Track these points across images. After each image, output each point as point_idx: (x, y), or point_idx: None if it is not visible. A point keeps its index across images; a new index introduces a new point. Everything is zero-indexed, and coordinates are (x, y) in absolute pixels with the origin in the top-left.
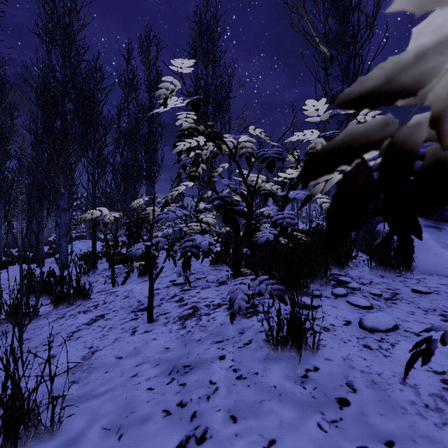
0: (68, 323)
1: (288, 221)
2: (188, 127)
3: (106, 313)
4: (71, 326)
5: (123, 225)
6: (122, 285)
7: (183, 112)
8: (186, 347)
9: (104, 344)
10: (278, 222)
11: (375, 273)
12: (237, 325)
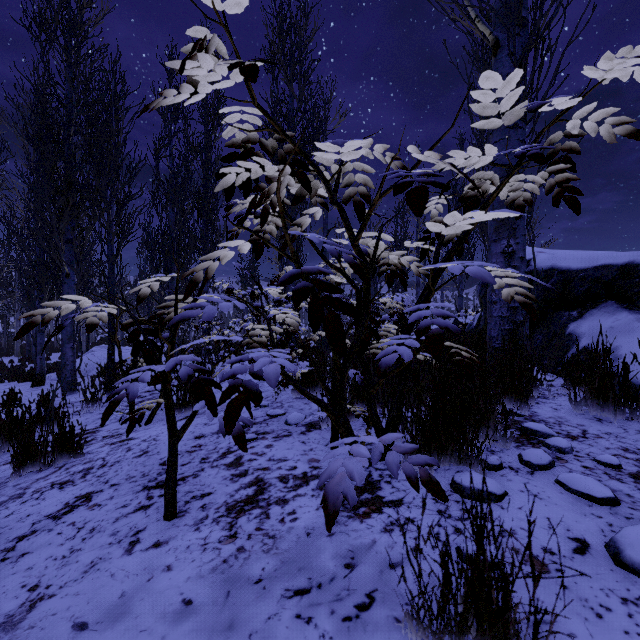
0: (23, 513)
1: (443, 323)
2: (244, 138)
3: (97, 490)
4: (23, 520)
5: (122, 328)
6: (146, 424)
7: (232, 107)
8: (228, 604)
9: (64, 579)
10: (421, 324)
11: (583, 412)
12: (340, 538)
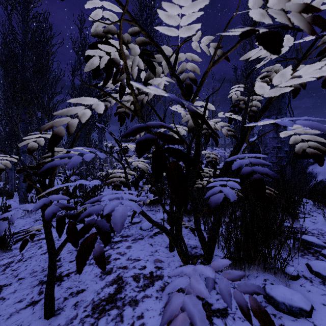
0: None
1: (262, 170)
2: (105, 29)
3: (8, 283)
4: None
5: (17, 172)
6: None
7: (95, 3)
8: None
9: None
10: (243, 170)
11: None
12: None
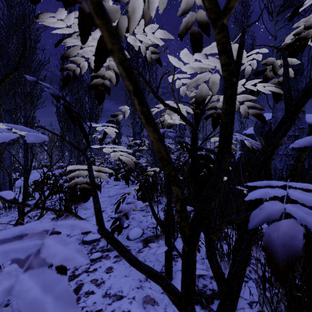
0: None
1: None
2: None
3: None
4: None
5: None
6: None
7: None
8: None
9: None
10: None
11: None
12: None
